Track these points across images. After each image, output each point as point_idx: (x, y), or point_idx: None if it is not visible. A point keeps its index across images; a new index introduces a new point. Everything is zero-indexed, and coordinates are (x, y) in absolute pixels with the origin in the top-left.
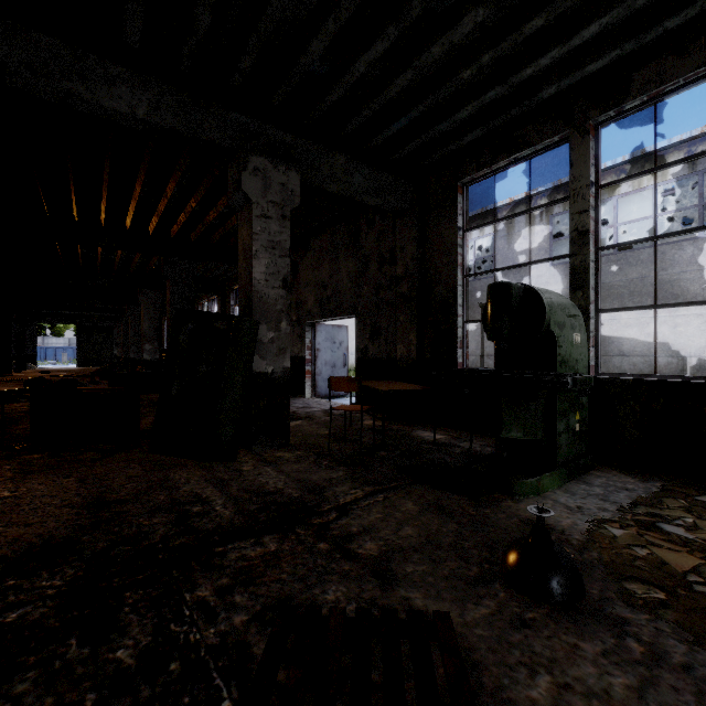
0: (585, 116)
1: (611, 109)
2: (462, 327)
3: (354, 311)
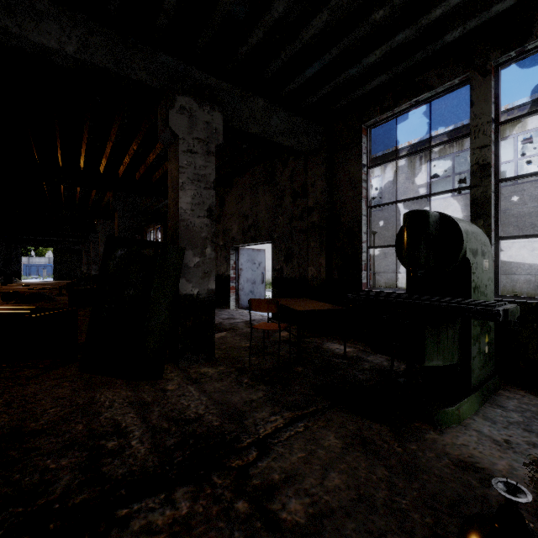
0: (486, 58)
1: (513, 50)
2: (366, 251)
3: (271, 238)
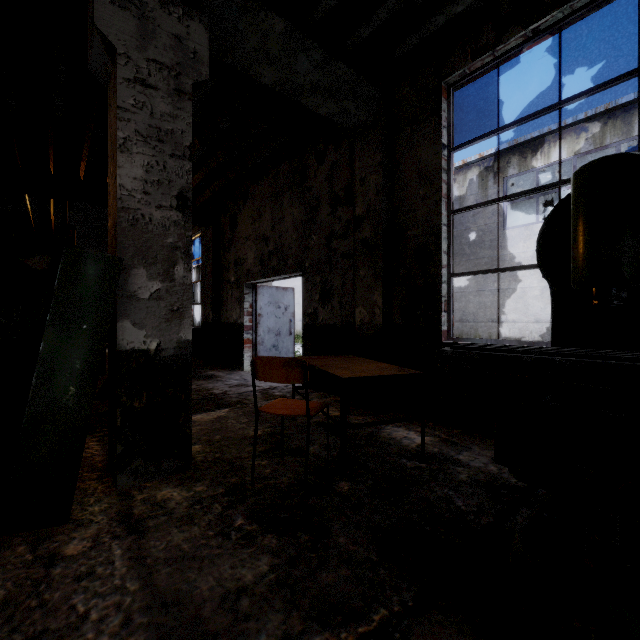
0: None
1: None
2: (447, 282)
3: (300, 267)
